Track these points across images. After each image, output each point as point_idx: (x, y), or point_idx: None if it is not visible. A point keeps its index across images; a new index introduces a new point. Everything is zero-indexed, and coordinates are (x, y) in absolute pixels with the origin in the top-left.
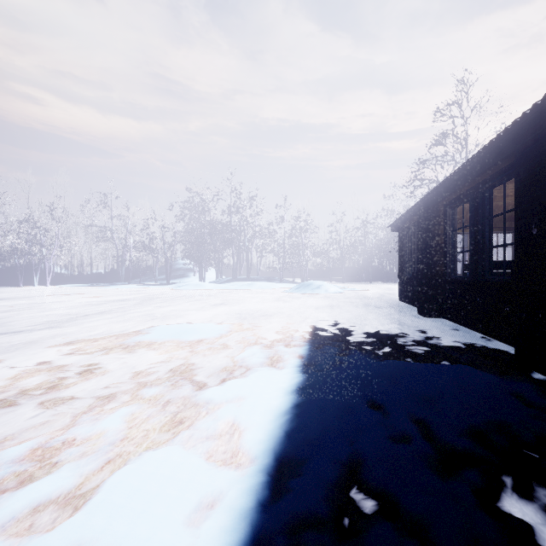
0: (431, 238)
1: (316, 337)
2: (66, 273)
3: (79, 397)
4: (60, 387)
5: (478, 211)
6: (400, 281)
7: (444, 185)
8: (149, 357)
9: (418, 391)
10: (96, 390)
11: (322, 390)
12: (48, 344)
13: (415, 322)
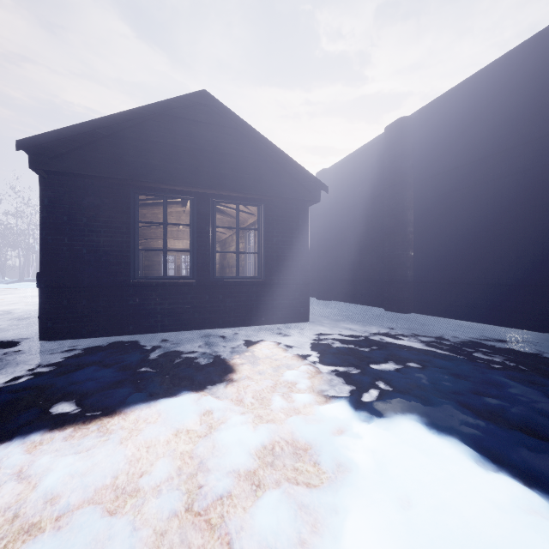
0: None
1: None
2: None
3: None
4: None
5: None
6: None
7: None
8: None
9: None
10: None
11: None
12: None
13: None
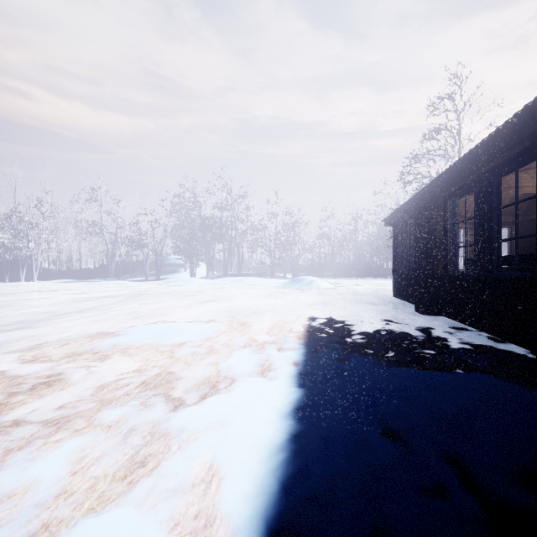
0: (430, 232)
1: (312, 339)
2: (56, 268)
3: (22, 424)
4: (3, 408)
5: (484, 201)
6: (394, 277)
7: (445, 175)
8: (122, 364)
9: (441, 412)
10: (47, 412)
11: (325, 413)
12: (10, 348)
13: (415, 321)
